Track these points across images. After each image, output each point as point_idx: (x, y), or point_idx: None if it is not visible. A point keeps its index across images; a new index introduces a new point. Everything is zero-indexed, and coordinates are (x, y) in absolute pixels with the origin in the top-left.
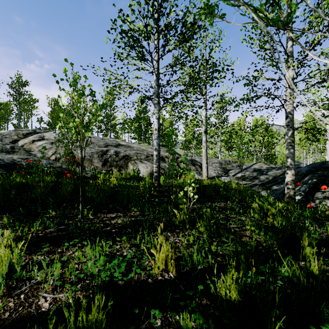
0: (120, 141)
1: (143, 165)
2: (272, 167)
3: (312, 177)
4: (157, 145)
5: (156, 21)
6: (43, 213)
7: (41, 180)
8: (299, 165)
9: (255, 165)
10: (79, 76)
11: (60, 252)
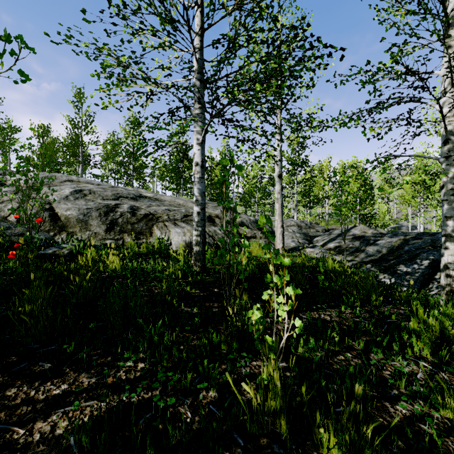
0: (144, 191)
1: (177, 231)
2: (382, 233)
3: None
4: (200, 193)
5: None
6: None
7: None
8: (401, 228)
9: (355, 230)
10: None
11: None
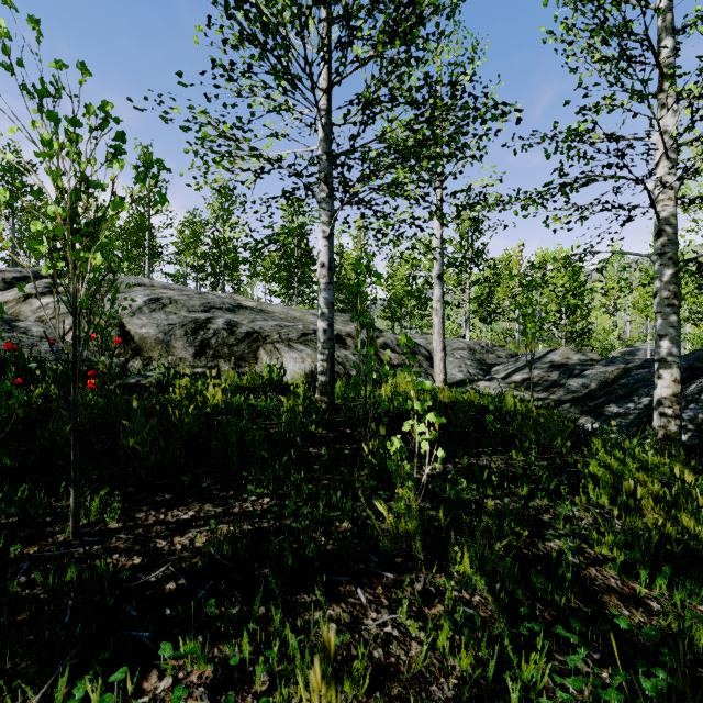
0: (242, 298)
1: (293, 355)
2: (593, 360)
3: None
4: (327, 304)
5: None
6: None
7: None
8: (636, 353)
9: (553, 355)
10: (61, 65)
11: None
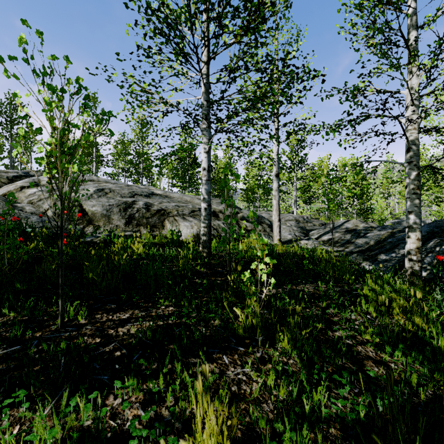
0: (154, 188)
1: (186, 224)
2: (372, 227)
3: (440, 241)
4: (206, 193)
5: None
6: None
7: (5, 251)
8: (401, 223)
9: (348, 224)
10: (55, 58)
11: None
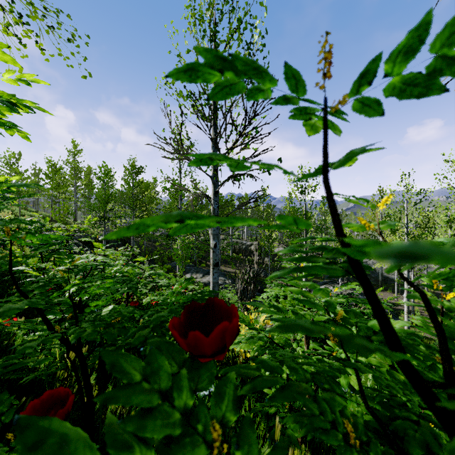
0: None
1: None
2: None
3: None
4: None
5: None
6: None
7: None
8: None
9: None
10: None
11: None
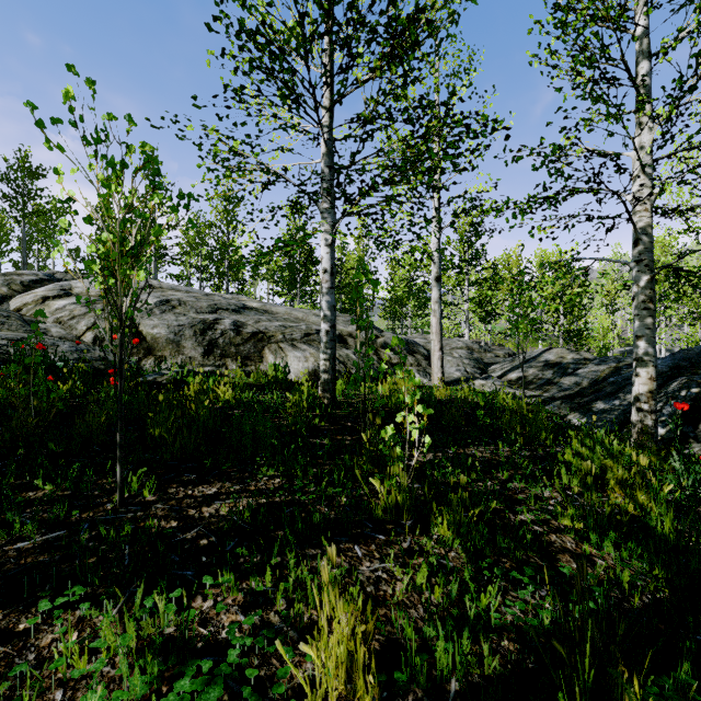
0: (247, 299)
1: (297, 355)
2: (587, 359)
3: (688, 382)
4: (329, 307)
5: (326, 8)
6: (19, 488)
7: (31, 396)
8: None
9: (548, 354)
10: (112, 117)
11: (24, 632)
